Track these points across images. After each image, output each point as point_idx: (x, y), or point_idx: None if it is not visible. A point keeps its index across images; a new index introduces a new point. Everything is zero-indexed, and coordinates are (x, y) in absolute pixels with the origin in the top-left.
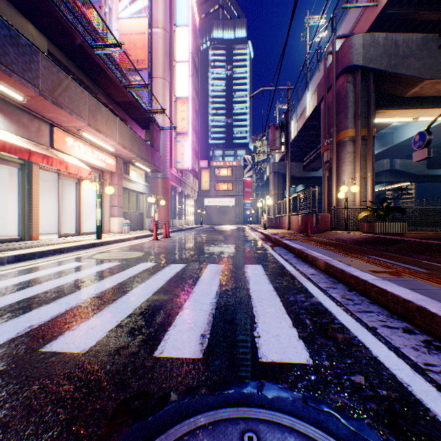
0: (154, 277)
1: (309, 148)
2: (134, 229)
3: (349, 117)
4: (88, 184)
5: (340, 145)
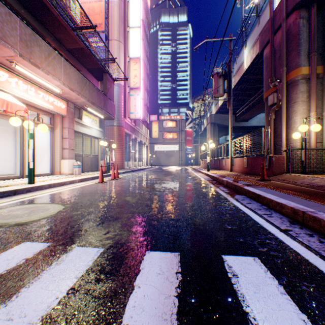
0: None
1: (242, 101)
2: (88, 171)
3: (302, 54)
4: (16, 120)
5: (290, 85)
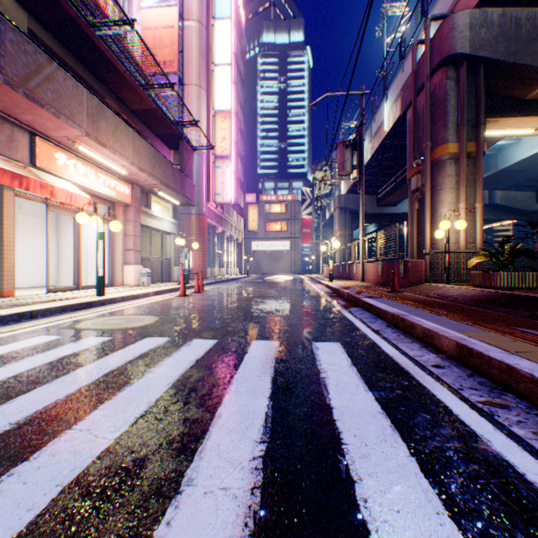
0: (154, 371)
1: (386, 176)
2: (158, 281)
3: (449, 126)
4: (84, 217)
5: (436, 166)
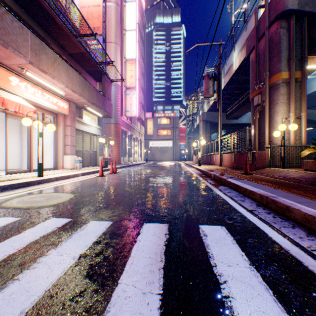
0: (20, 280)
1: (232, 100)
2: (88, 165)
3: (282, 60)
4: (28, 121)
5: (272, 88)
